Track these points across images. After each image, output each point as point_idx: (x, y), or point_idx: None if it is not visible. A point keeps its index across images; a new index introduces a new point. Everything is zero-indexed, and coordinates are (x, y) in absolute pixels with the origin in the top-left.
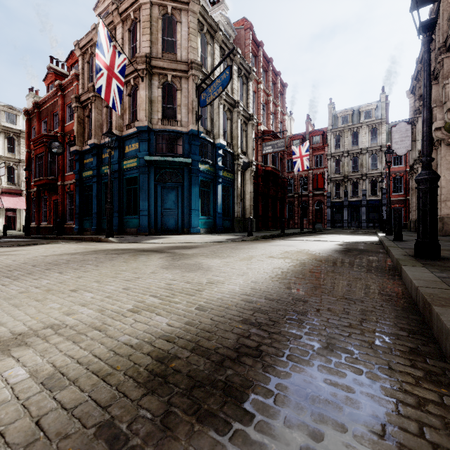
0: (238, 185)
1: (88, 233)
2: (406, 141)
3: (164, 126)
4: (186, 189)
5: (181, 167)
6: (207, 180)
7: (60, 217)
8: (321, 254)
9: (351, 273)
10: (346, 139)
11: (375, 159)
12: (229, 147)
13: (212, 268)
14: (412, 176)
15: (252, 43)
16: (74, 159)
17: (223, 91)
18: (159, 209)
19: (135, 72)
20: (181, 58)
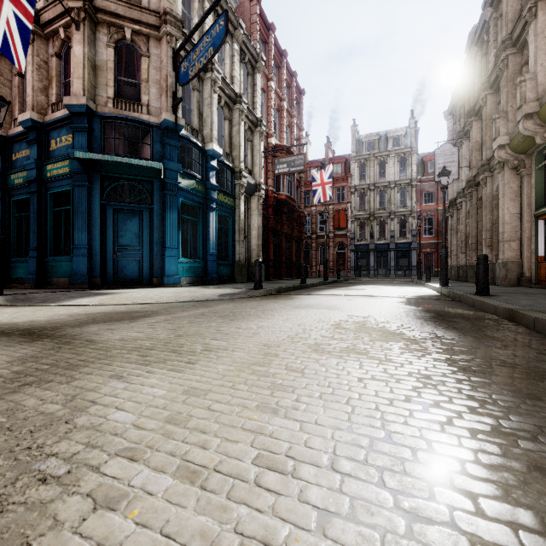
0: (241, 216)
1: None
2: (451, 168)
3: (118, 111)
4: (157, 215)
5: (149, 180)
6: (192, 203)
7: None
8: (416, 333)
9: None
10: (372, 169)
11: (404, 195)
12: (227, 159)
13: (76, 489)
14: (453, 214)
15: (260, 23)
16: None
17: (214, 54)
18: (111, 246)
19: (66, 14)
20: (148, 6)
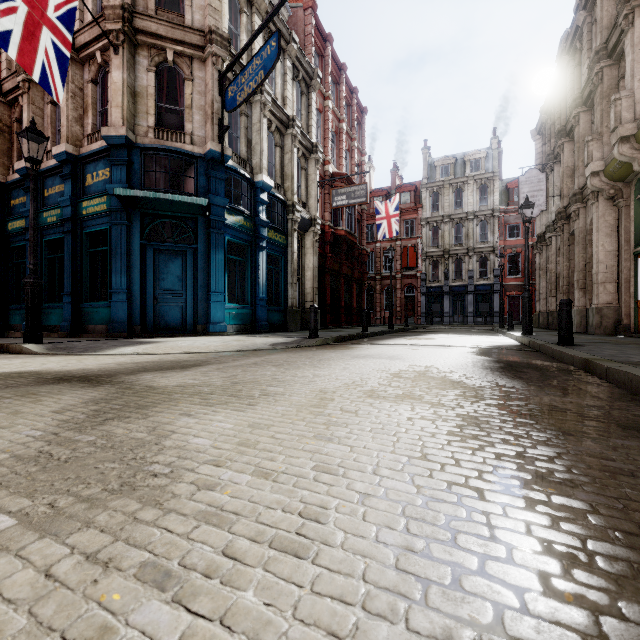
0: (294, 255)
1: (18, 333)
2: (538, 197)
3: (159, 141)
4: (202, 255)
5: (193, 217)
6: (239, 242)
7: None
8: (477, 382)
9: None
10: (446, 198)
11: (484, 229)
12: (279, 191)
13: (182, 480)
14: (541, 250)
15: (316, 34)
16: None
17: (265, 78)
18: (151, 291)
19: (103, 37)
20: (191, 24)
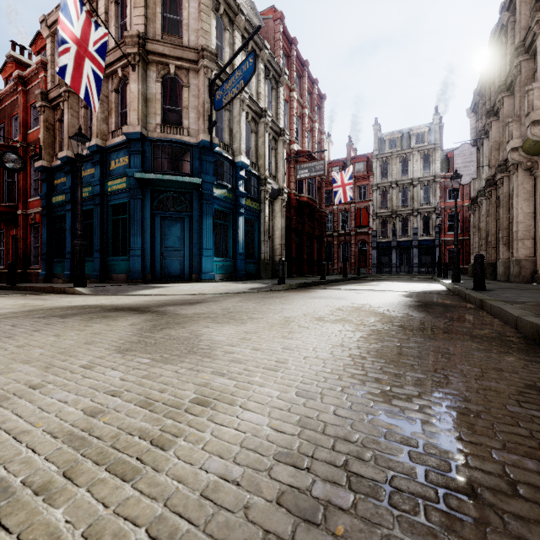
0: (266, 218)
1: (60, 280)
2: (470, 167)
3: (164, 135)
4: (196, 221)
5: (189, 191)
6: (224, 210)
7: (21, 259)
8: (394, 313)
9: (476, 355)
10: (394, 167)
11: (427, 192)
12: (254, 168)
13: (217, 350)
14: (474, 211)
15: (283, 39)
16: (39, 179)
17: (245, 86)
18: (158, 248)
19: (123, 58)
20: (188, 44)
